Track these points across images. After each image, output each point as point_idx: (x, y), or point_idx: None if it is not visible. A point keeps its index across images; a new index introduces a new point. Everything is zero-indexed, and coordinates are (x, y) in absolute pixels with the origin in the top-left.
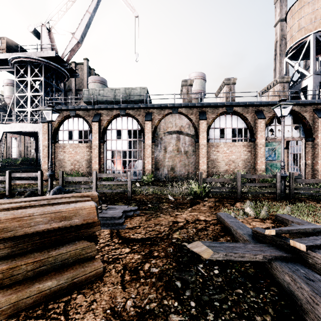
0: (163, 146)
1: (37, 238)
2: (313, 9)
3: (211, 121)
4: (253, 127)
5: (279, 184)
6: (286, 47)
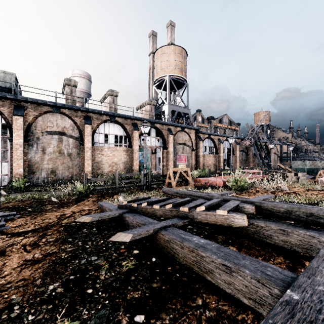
0: (41, 146)
1: None
2: (168, 59)
3: (96, 126)
4: (131, 136)
5: (143, 179)
6: None
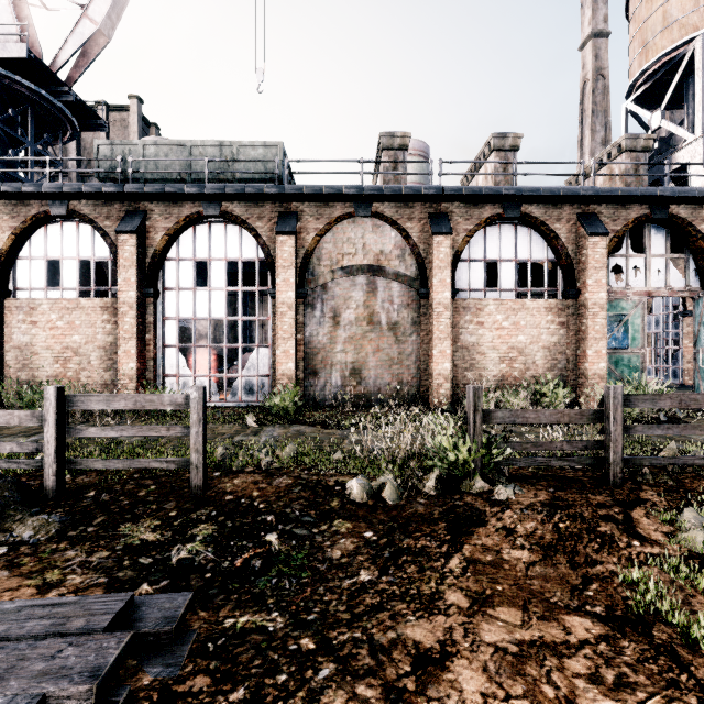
0: (330, 307)
1: None
2: None
3: (464, 240)
4: (573, 259)
5: None
6: (606, 97)
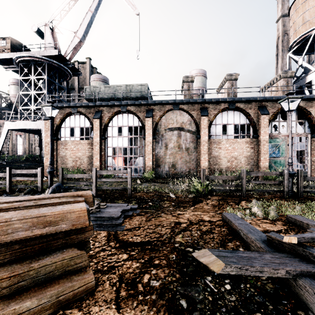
0: (164, 142)
1: (17, 247)
2: None
3: (213, 117)
4: (256, 123)
5: (287, 182)
6: (288, 43)
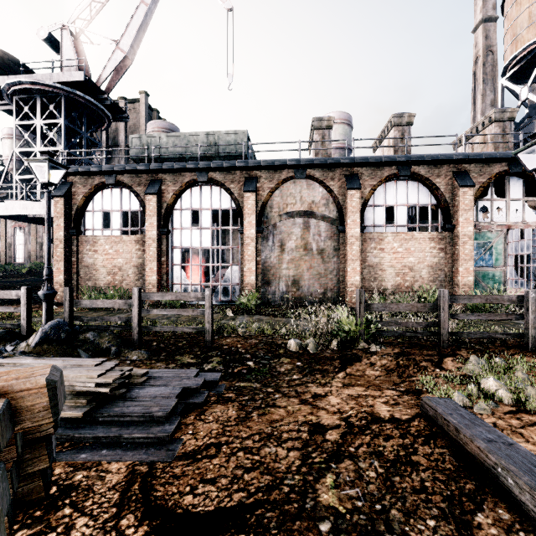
0: (278, 239)
1: None
2: None
3: (370, 192)
4: (450, 203)
5: (534, 317)
6: (495, 68)
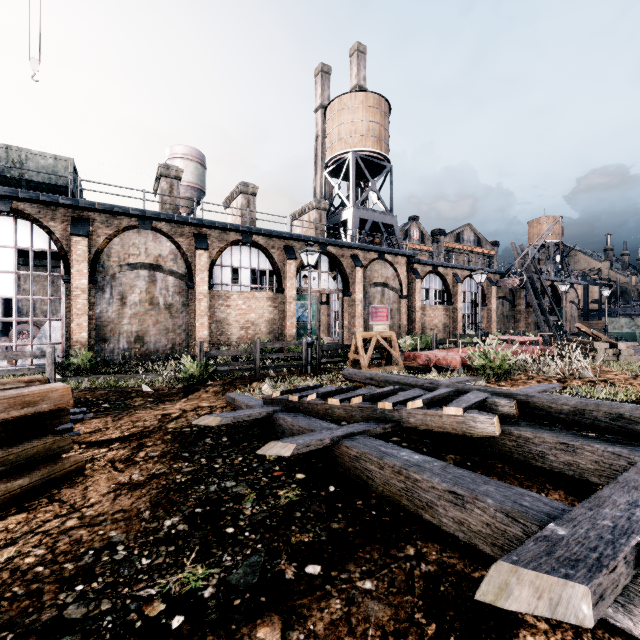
0: (118, 292)
1: None
2: (353, 119)
3: (218, 254)
4: (281, 271)
5: (306, 353)
6: None
